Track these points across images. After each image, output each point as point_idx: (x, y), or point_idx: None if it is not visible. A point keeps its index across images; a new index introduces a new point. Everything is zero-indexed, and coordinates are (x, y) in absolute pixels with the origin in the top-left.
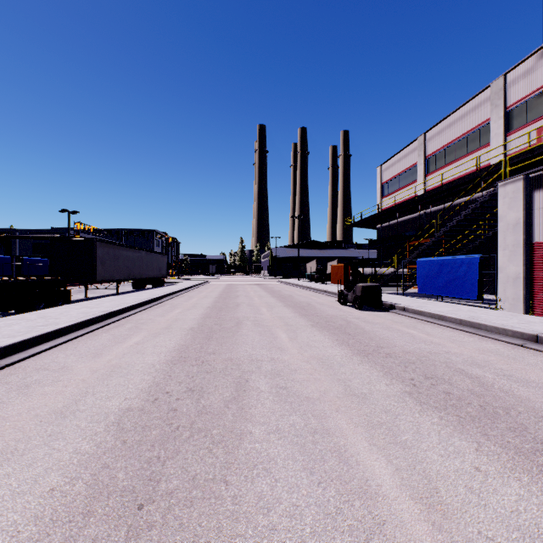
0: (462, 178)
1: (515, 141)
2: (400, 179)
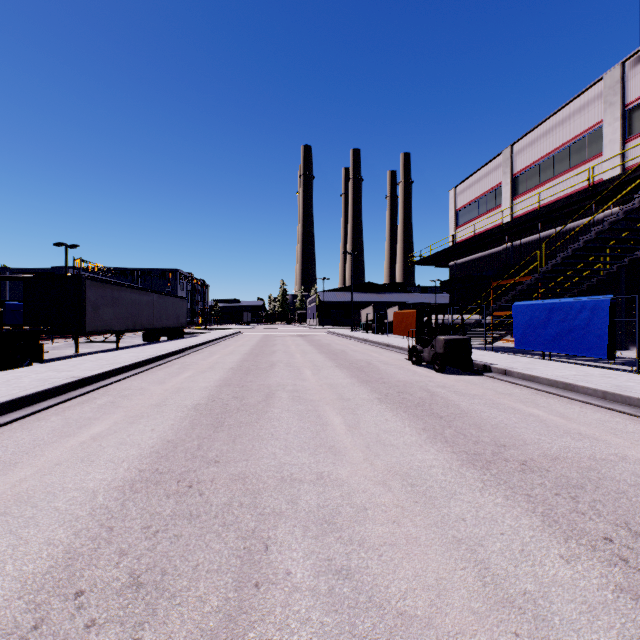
0: (568, 197)
1: (637, 148)
2: (479, 204)
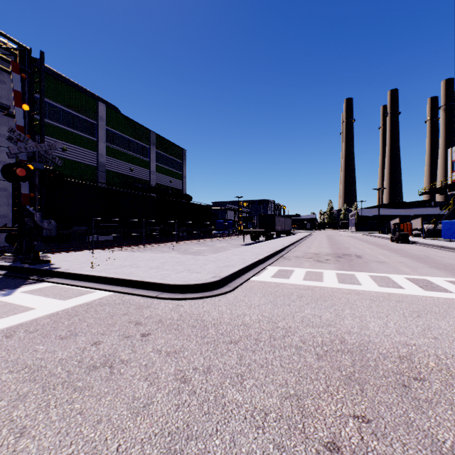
0: None
1: None
2: None
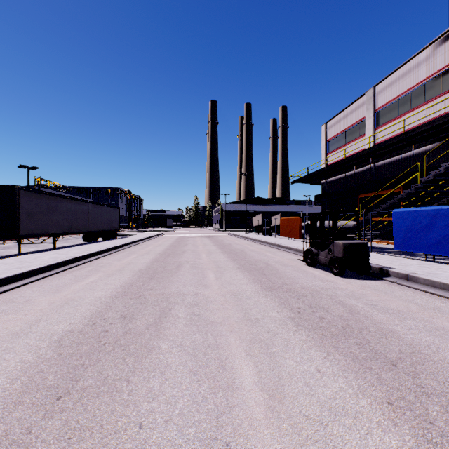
0: (432, 121)
1: None
2: (346, 135)
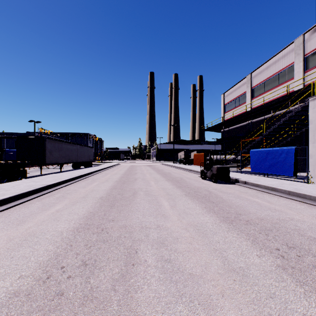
0: (277, 99)
1: (310, 75)
2: (235, 101)
